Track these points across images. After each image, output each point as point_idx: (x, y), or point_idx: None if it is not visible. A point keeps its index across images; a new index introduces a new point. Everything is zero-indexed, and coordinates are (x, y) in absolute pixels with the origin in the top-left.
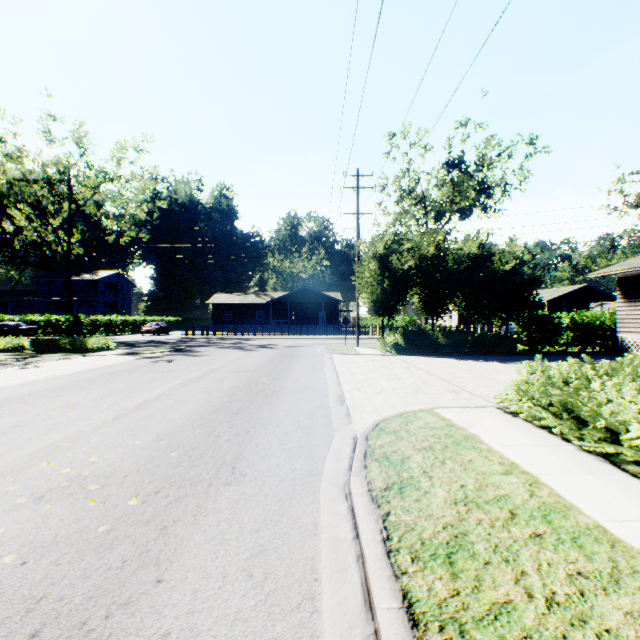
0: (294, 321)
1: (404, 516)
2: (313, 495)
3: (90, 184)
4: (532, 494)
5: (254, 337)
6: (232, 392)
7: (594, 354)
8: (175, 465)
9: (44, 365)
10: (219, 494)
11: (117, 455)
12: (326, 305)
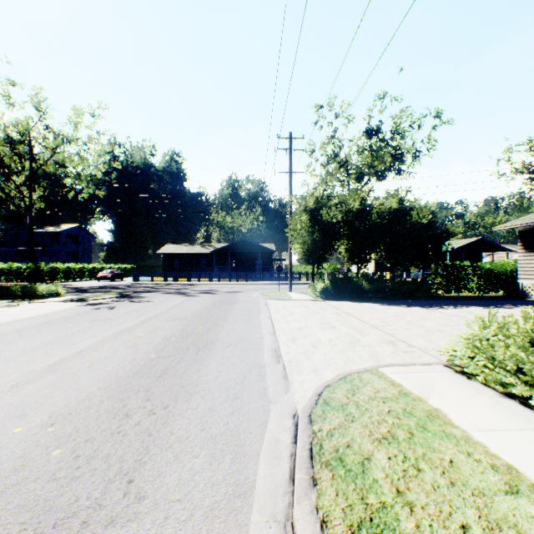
0: (234, 268)
1: None
2: None
3: (49, 145)
4: None
5: (198, 283)
6: (162, 345)
7: (500, 298)
8: (47, 478)
9: None
10: None
11: None
12: (262, 254)
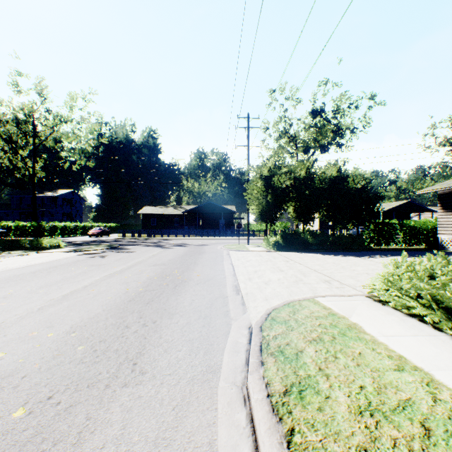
0: (201, 226)
1: (310, 435)
2: (210, 399)
3: (49, 124)
4: (435, 398)
5: (172, 238)
6: (147, 283)
7: (422, 250)
8: (78, 362)
9: (2, 260)
10: (113, 400)
11: (25, 350)
12: (224, 215)
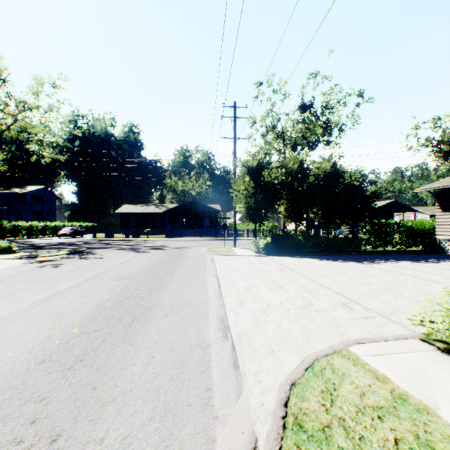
0: (185, 226)
1: None
2: None
3: (11, 112)
4: None
5: (151, 239)
6: (92, 314)
7: (421, 253)
8: None
9: None
10: None
11: None
12: (209, 214)
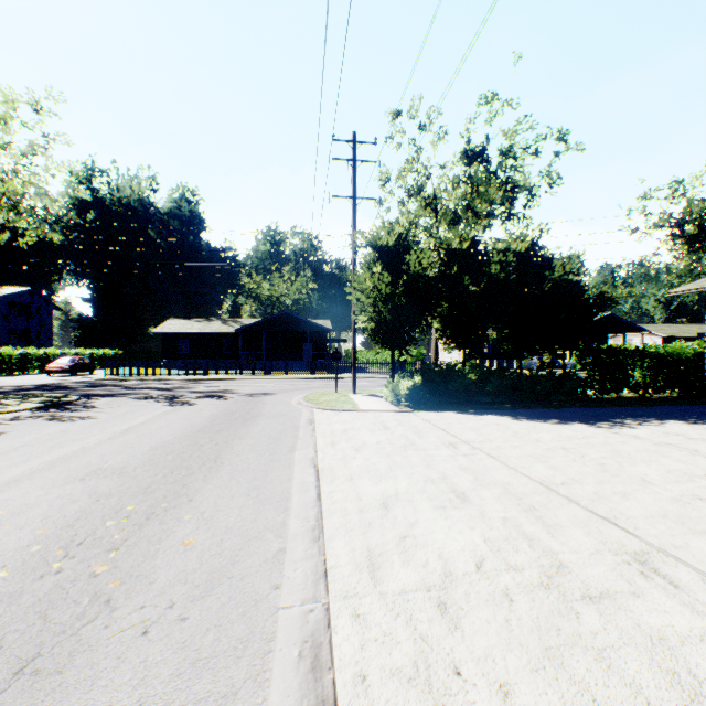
0: (272, 355)
1: None
2: None
3: None
4: None
5: (210, 377)
6: None
7: (684, 402)
8: None
9: None
10: None
11: None
12: (312, 335)
